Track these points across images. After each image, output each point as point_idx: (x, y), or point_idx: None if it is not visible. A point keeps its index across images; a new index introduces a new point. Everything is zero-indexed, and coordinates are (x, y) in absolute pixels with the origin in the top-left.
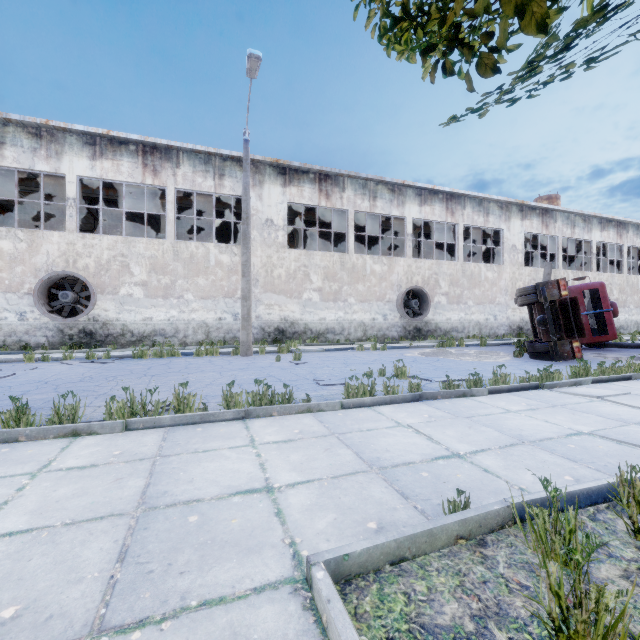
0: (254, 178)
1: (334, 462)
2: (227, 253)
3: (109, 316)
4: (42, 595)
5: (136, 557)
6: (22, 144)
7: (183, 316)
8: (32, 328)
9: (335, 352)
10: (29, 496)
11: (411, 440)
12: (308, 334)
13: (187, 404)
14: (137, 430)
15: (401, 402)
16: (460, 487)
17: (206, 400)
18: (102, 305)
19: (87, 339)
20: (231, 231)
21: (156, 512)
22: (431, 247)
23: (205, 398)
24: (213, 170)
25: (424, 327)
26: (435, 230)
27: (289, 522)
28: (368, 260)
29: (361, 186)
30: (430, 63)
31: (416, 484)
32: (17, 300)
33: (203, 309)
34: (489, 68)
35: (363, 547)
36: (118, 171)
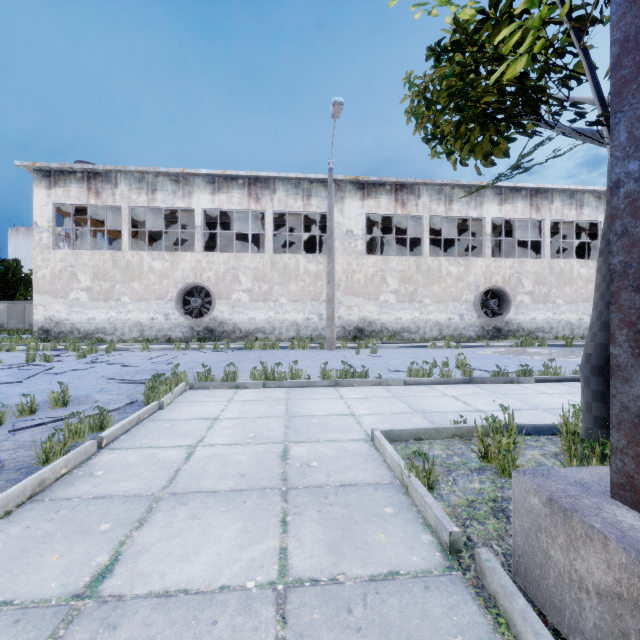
0: (336, 195)
1: (393, 408)
2: (313, 262)
3: (224, 317)
4: (261, 433)
5: (293, 428)
6: (167, 189)
7: (278, 316)
8: (173, 326)
9: (409, 349)
10: (233, 408)
11: (450, 403)
12: (385, 333)
13: (297, 375)
14: (270, 388)
15: (453, 383)
16: (471, 423)
17: (307, 376)
18: (219, 308)
19: (209, 335)
20: (315, 239)
21: (296, 417)
22: (518, 243)
23: (306, 375)
24: (302, 192)
25: (504, 327)
26: (519, 227)
27: (364, 425)
28: (444, 262)
29: (436, 192)
30: (454, 157)
31: (442, 420)
32: (164, 305)
33: (294, 311)
34: (489, 163)
35: (399, 429)
36: (230, 202)
